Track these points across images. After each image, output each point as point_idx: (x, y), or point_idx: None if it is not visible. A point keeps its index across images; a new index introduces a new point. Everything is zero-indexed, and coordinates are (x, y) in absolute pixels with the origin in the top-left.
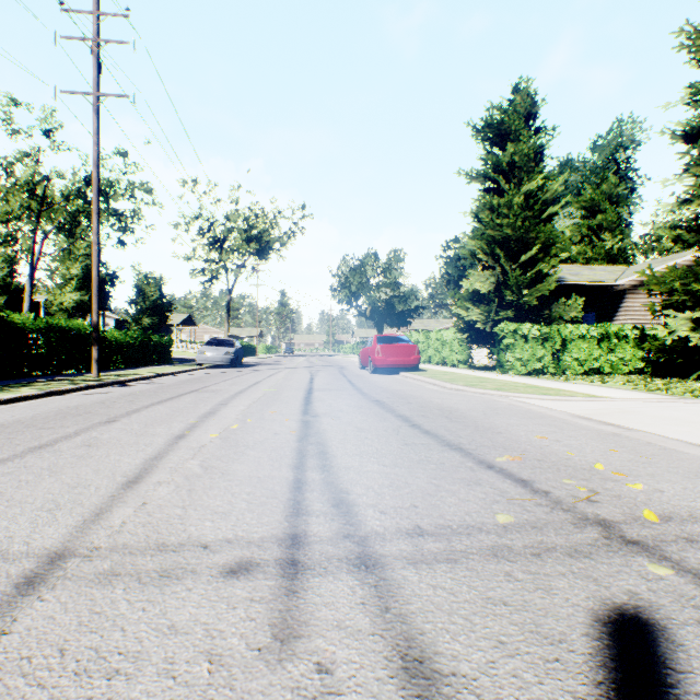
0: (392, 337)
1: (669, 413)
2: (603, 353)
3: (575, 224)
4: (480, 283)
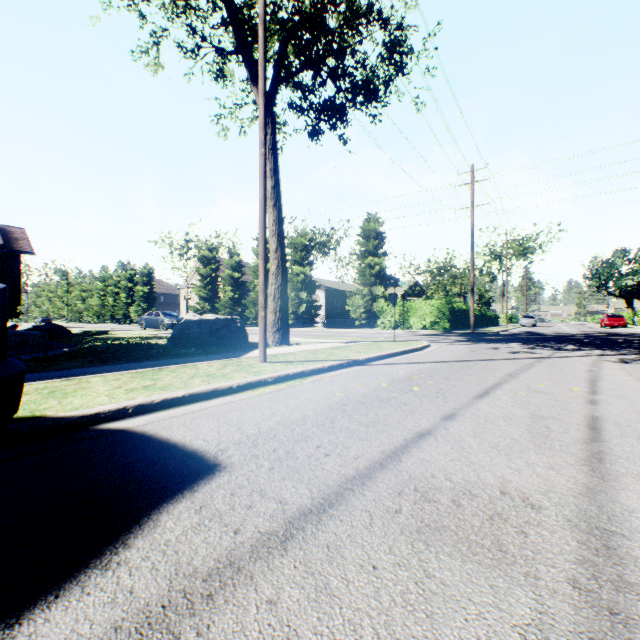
0: (613, 315)
1: None
2: None
3: None
4: None
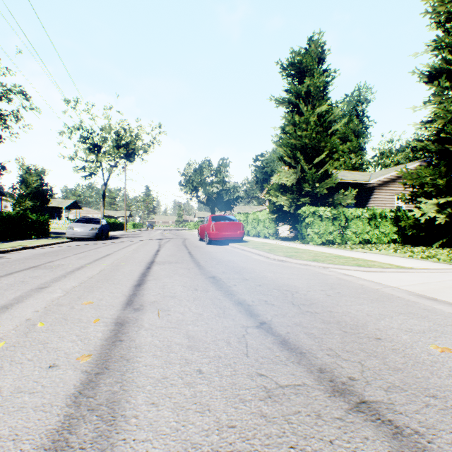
0: (223, 216)
1: None
2: (371, 229)
3: None
4: (286, 178)
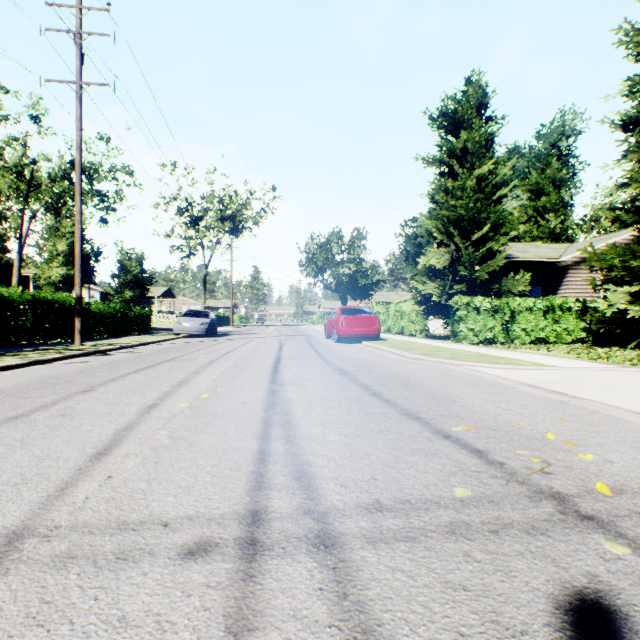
0: (355, 309)
1: (612, 382)
2: (548, 324)
3: (522, 206)
4: (436, 260)
